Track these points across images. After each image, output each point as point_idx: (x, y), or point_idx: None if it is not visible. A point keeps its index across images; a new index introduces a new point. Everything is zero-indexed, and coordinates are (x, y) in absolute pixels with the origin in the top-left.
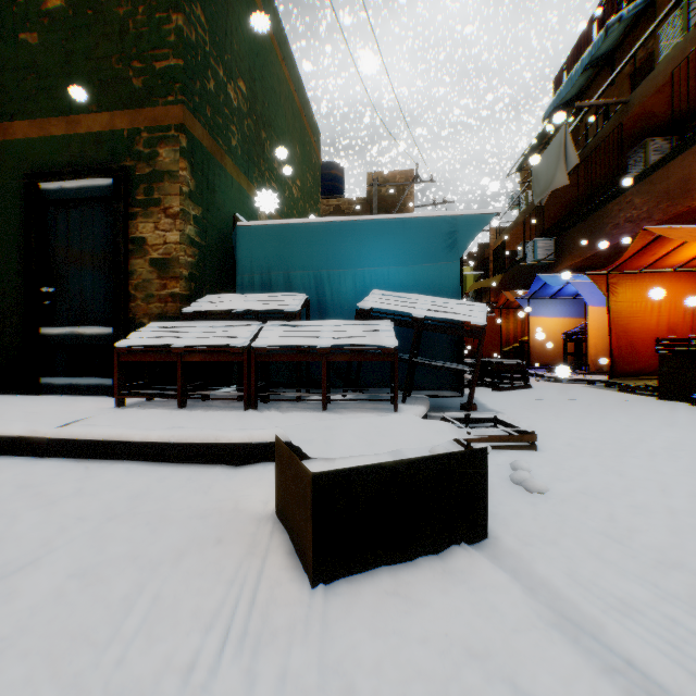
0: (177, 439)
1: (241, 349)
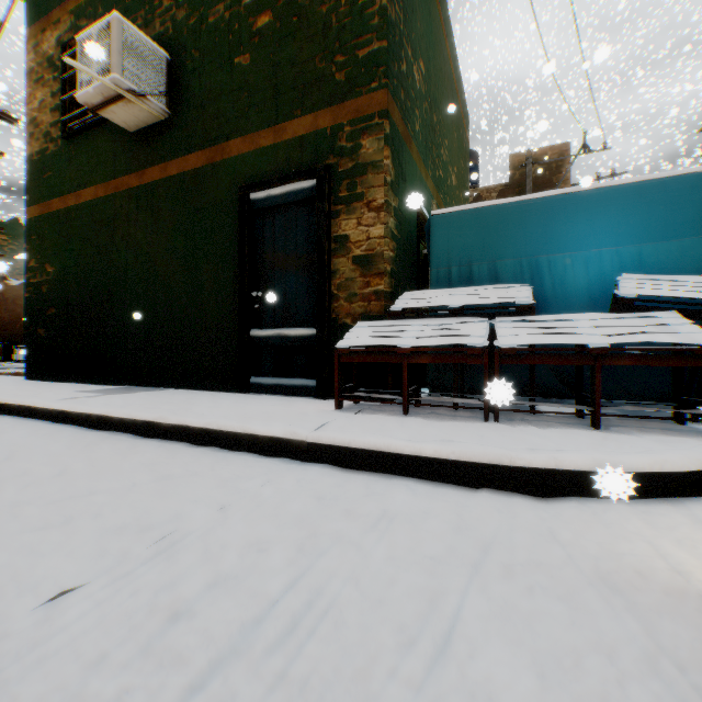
0: (458, 457)
1: (482, 350)
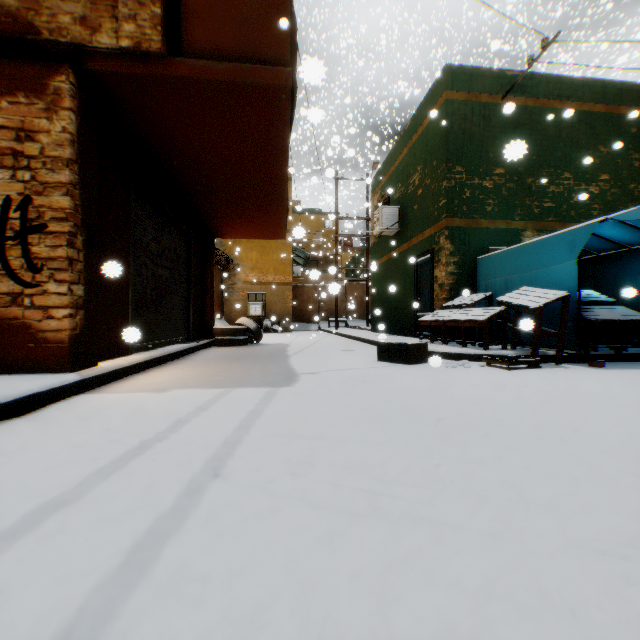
0: None
1: (441, 321)
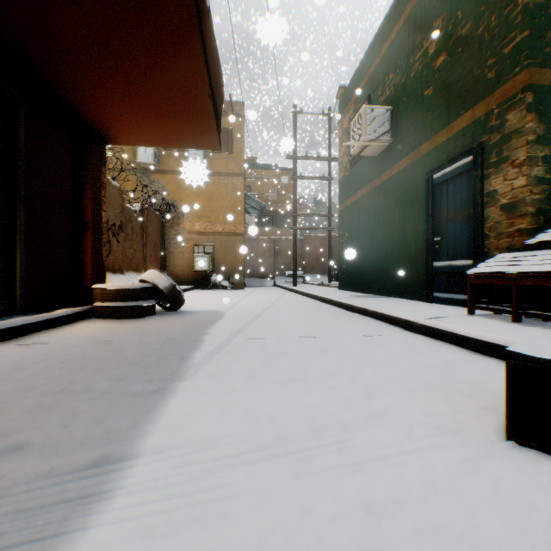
0: (486, 339)
1: None
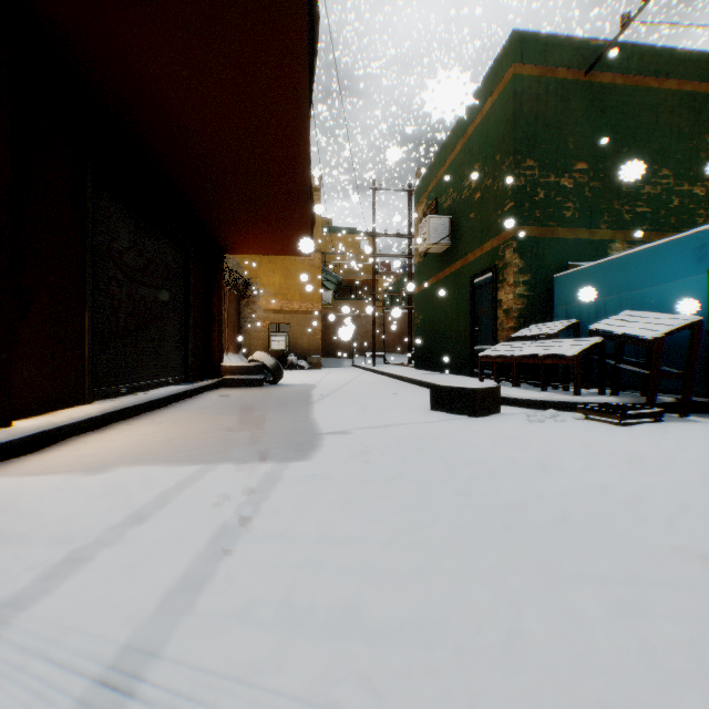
0: None
1: (510, 356)
